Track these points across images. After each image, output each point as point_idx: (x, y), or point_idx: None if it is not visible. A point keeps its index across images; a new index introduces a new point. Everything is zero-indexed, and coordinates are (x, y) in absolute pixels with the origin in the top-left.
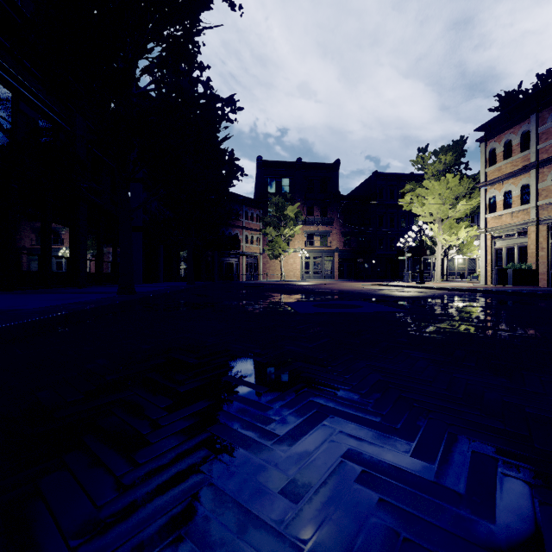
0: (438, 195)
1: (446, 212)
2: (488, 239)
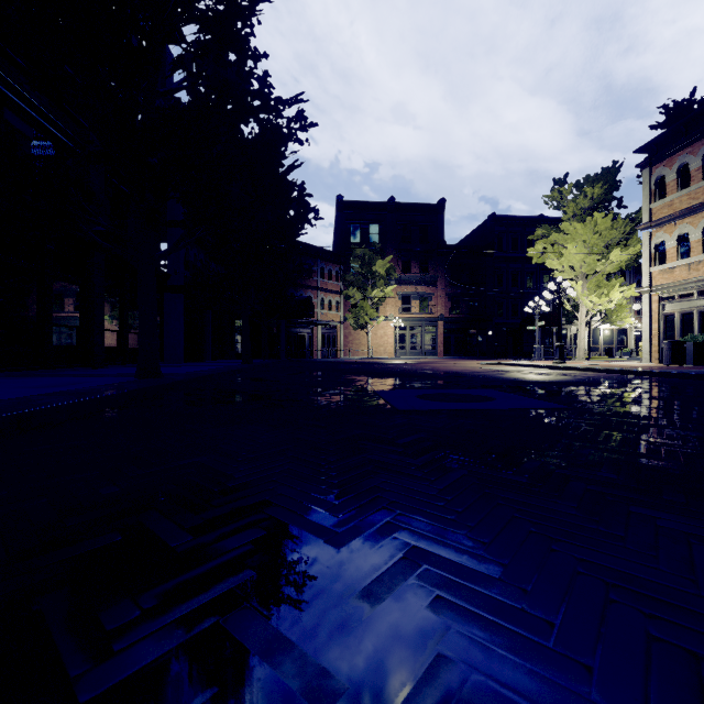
0: (582, 242)
1: (593, 265)
2: (654, 301)
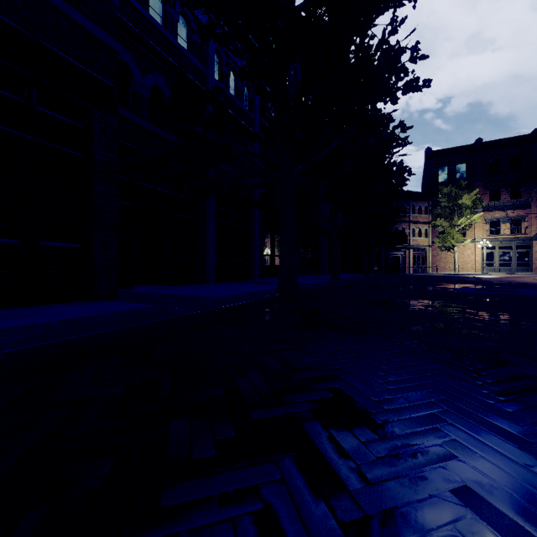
0: None
1: None
2: None
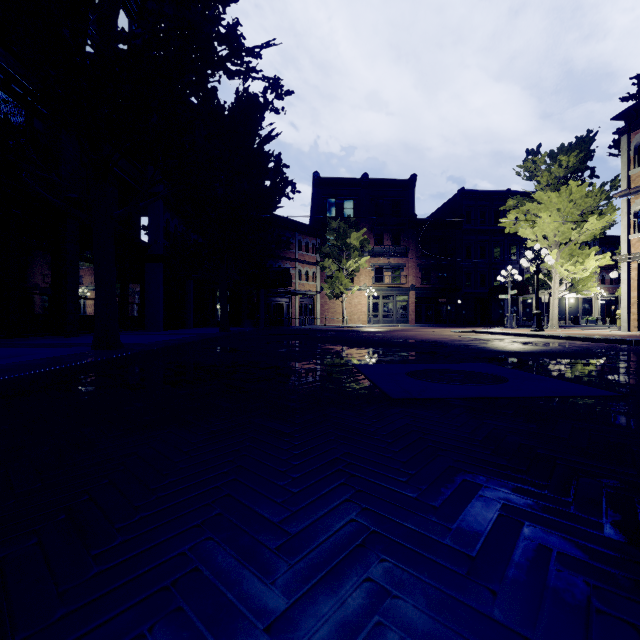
0: (556, 211)
1: (567, 234)
2: (633, 269)
